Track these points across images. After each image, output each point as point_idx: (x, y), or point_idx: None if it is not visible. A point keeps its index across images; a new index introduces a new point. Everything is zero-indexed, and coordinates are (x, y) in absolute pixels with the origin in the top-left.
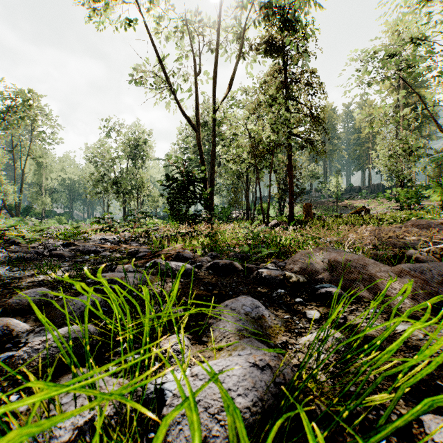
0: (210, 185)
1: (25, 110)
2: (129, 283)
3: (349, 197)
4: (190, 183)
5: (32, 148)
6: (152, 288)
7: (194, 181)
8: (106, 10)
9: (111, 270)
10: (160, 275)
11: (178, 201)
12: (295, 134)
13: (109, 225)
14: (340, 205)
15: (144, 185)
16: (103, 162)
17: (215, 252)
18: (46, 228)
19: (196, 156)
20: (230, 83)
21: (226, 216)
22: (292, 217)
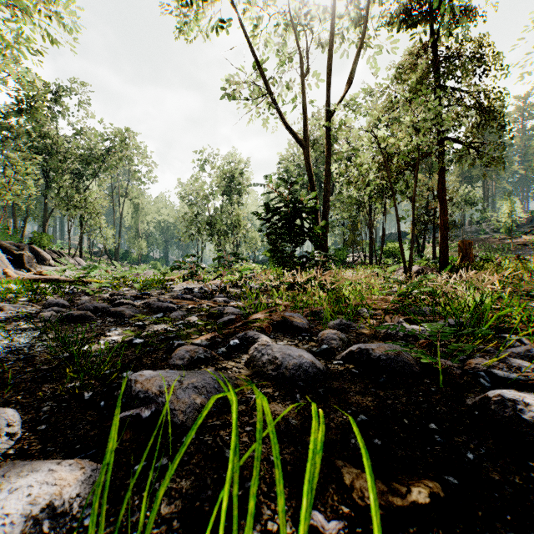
0: (322, 217)
1: (121, 150)
2: (100, 530)
3: (528, 231)
4: (297, 214)
5: (129, 190)
6: (231, 421)
7: (303, 211)
8: (196, 18)
9: (170, 352)
10: (251, 373)
11: (282, 238)
12: (451, 138)
13: (191, 272)
14: (513, 242)
15: (240, 224)
16: (197, 200)
17: (347, 320)
18: (135, 274)
19: (301, 186)
20: (352, 74)
21: (341, 260)
22: (445, 261)
